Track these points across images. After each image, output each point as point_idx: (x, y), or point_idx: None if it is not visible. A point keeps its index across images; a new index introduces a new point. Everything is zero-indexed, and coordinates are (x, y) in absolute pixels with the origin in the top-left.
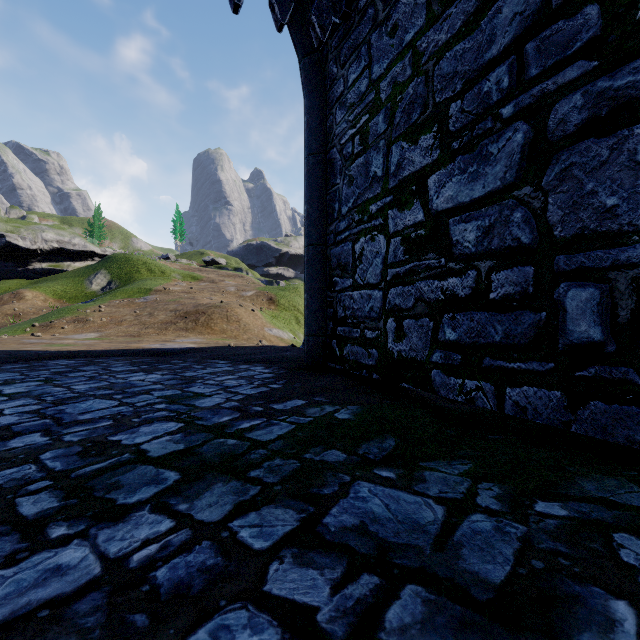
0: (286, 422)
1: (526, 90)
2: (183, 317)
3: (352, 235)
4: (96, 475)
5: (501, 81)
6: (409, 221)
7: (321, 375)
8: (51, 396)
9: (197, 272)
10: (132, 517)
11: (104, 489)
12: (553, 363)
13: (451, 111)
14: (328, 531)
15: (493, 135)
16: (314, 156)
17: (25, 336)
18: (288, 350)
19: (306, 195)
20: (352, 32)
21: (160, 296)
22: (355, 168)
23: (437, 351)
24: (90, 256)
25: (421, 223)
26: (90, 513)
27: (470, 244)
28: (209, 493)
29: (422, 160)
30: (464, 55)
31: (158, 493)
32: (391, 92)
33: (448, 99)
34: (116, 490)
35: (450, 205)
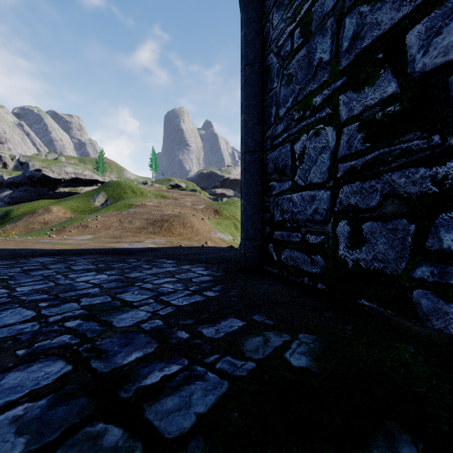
0: (215, 372)
1: None
2: (152, 224)
3: (291, 135)
4: None
5: None
6: (372, 99)
7: (258, 280)
8: None
9: (165, 192)
10: None
11: None
12: None
13: None
14: None
15: None
16: (250, 66)
17: (44, 237)
18: (227, 251)
19: (243, 105)
20: None
21: (138, 209)
22: (295, 64)
23: (424, 264)
24: (95, 183)
25: (393, 96)
26: None
27: None
28: None
29: (395, 14)
30: None
31: None
32: None
33: None
34: None
35: (452, 55)
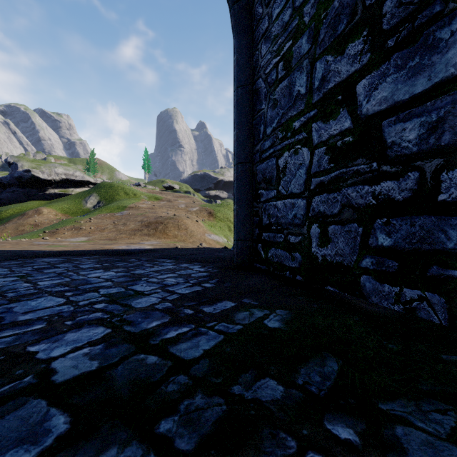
0: (214, 331)
1: None
2: (147, 226)
3: (276, 151)
4: None
5: None
6: (334, 130)
7: (248, 275)
8: (14, 292)
9: (159, 194)
10: None
11: None
12: None
13: (385, 9)
14: None
15: (443, 18)
16: (242, 87)
17: (38, 239)
18: (221, 251)
19: (235, 121)
20: None
21: (132, 211)
22: (279, 91)
23: (367, 257)
24: (86, 184)
25: (348, 130)
26: None
27: (410, 144)
28: None
29: (349, 68)
30: None
31: None
32: (315, 12)
33: None
34: None
35: (384, 106)
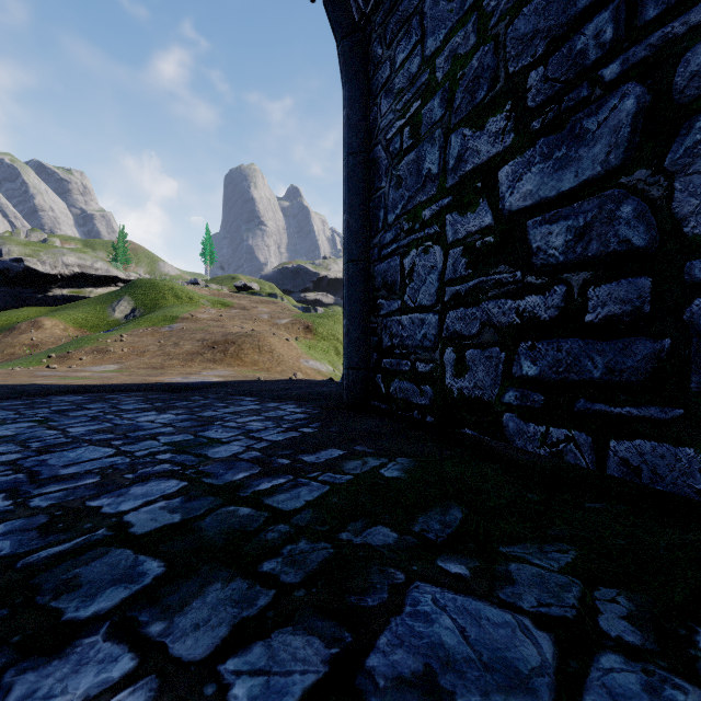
0: (318, 481)
1: (640, 39)
2: (211, 347)
3: (400, 248)
4: (50, 564)
5: (602, 33)
6: (473, 226)
7: (363, 416)
8: (39, 441)
9: (228, 298)
10: (76, 648)
11: (53, 590)
12: (682, 409)
13: (530, 82)
14: (374, 687)
15: (590, 106)
16: (355, 156)
17: (40, 368)
18: (325, 385)
19: (345, 202)
20: (400, 2)
21: (187, 324)
22: (404, 167)
23: (511, 389)
24: (113, 281)
25: (489, 228)
26: (17, 637)
27: (557, 251)
28: (199, 602)
29: (490, 148)
30: (548, 7)
31: (126, 600)
32: (449, 68)
33: (526, 67)
34: (69, 593)
35: (529, 202)
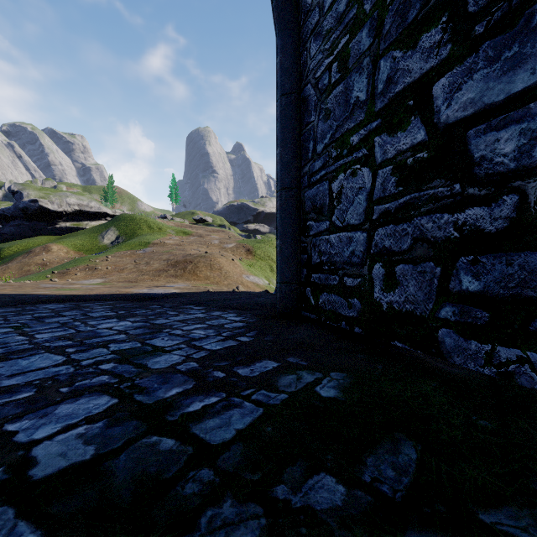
0: (251, 402)
1: None
2: (173, 265)
3: (329, 173)
4: None
5: None
6: (404, 144)
7: (294, 325)
8: (3, 347)
9: (188, 228)
10: None
11: None
12: None
13: None
14: None
15: None
16: (287, 96)
17: (45, 281)
18: (261, 296)
19: (278, 138)
20: None
21: (156, 248)
22: (332, 99)
23: (447, 305)
24: (103, 216)
25: (422, 144)
26: None
27: (506, 158)
28: None
29: (423, 65)
30: None
31: None
32: None
33: None
34: None
35: (469, 111)
